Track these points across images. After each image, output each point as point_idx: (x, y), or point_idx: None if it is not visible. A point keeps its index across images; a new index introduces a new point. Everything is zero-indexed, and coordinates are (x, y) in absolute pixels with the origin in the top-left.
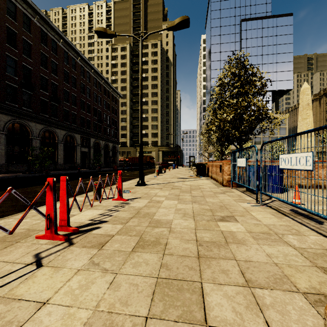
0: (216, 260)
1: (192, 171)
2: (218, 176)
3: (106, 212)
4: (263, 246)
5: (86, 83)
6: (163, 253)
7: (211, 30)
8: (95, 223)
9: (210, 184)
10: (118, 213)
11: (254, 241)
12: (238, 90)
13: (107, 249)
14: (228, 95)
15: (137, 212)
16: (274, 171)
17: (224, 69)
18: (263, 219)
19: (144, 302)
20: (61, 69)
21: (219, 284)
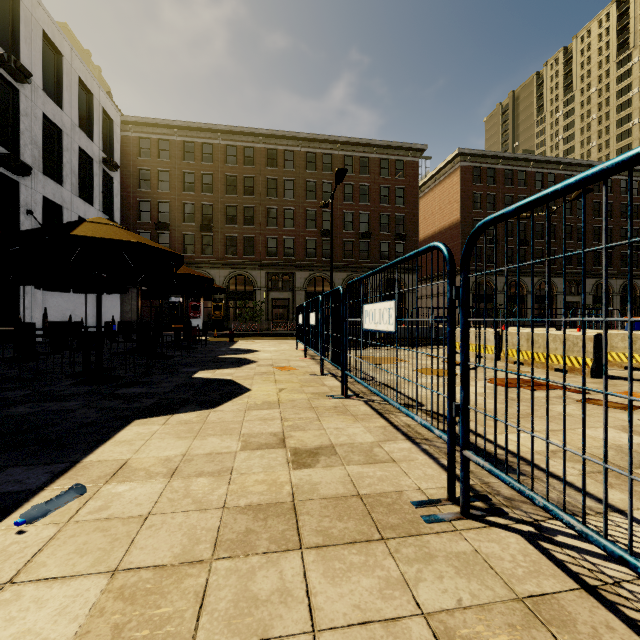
0: None
1: None
2: None
3: None
4: None
5: None
6: None
7: None
8: None
9: None
10: None
11: None
12: None
13: None
14: None
15: None
16: (636, 327)
17: None
18: None
19: None
20: None
21: None
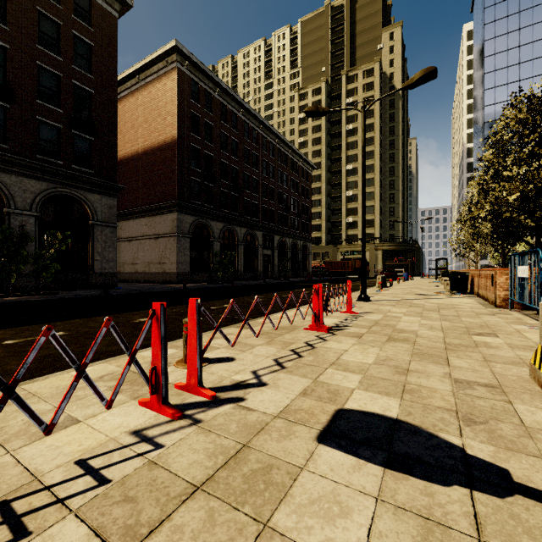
0: (462, 351)
1: (441, 286)
2: (489, 292)
3: (343, 320)
4: (516, 351)
5: (269, 159)
6: (413, 345)
7: (484, 14)
8: (340, 326)
9: (473, 303)
10: (356, 322)
11: (508, 348)
12: (530, 151)
13: (365, 339)
14: (512, 157)
15: (375, 323)
16: None
17: (516, 82)
18: (535, 339)
19: (406, 357)
20: (241, 148)
21: (462, 358)
